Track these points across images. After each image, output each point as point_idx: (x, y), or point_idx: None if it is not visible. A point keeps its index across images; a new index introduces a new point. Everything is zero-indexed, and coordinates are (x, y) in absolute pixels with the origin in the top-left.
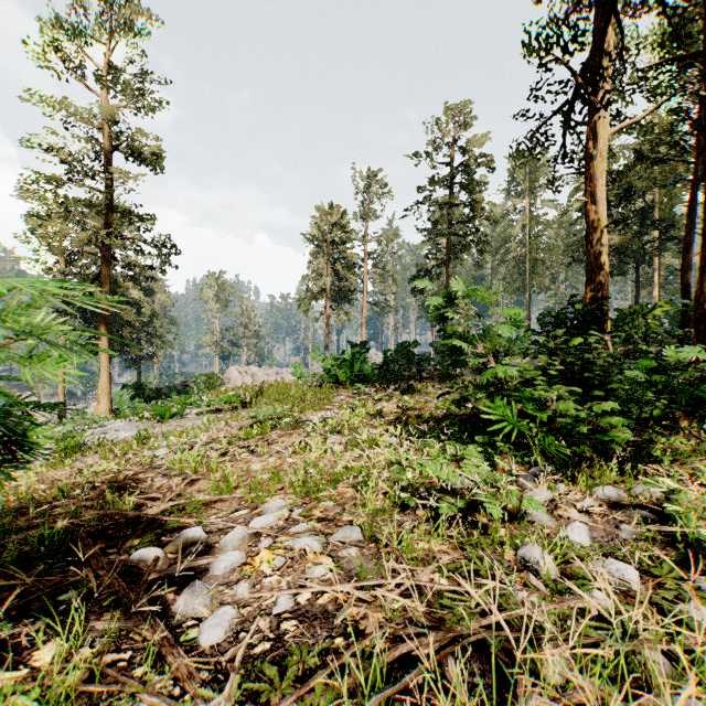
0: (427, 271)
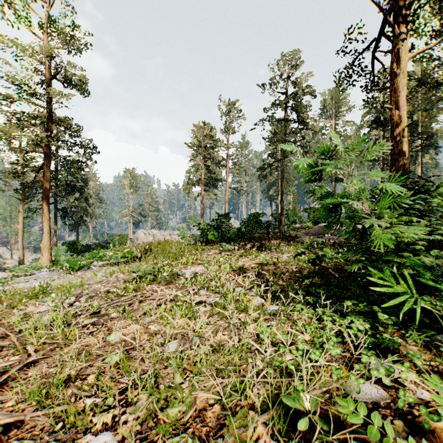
0: (269, 166)
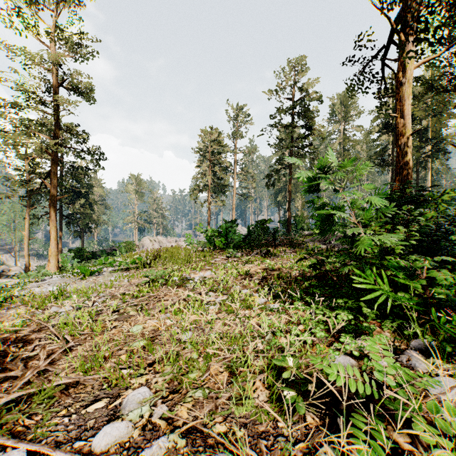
0: (277, 172)
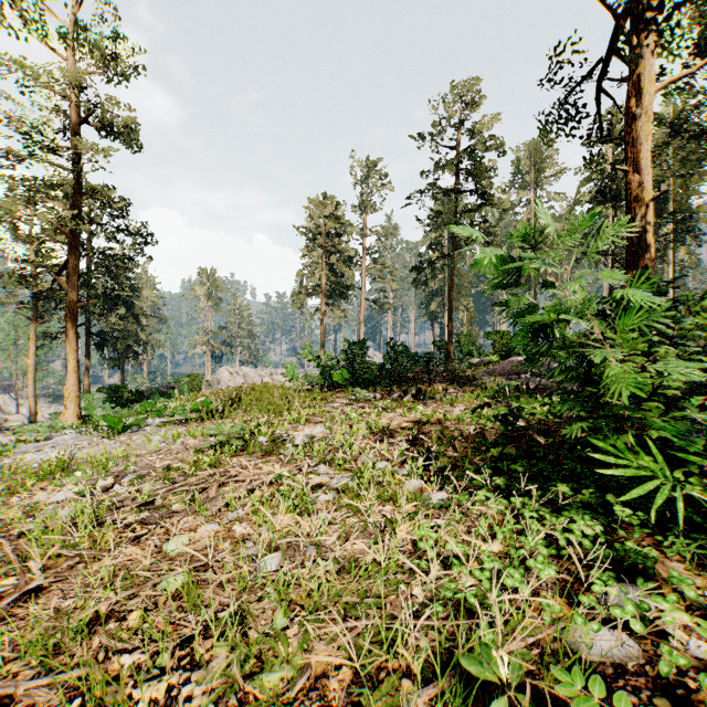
0: (430, 265)
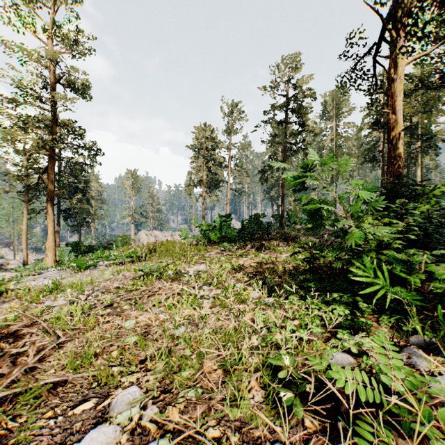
0: (270, 168)
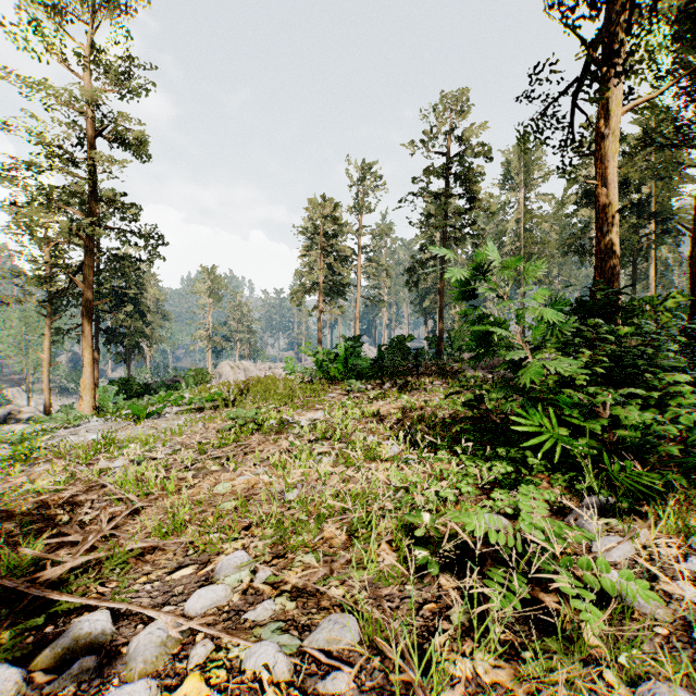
0: (422, 264)
